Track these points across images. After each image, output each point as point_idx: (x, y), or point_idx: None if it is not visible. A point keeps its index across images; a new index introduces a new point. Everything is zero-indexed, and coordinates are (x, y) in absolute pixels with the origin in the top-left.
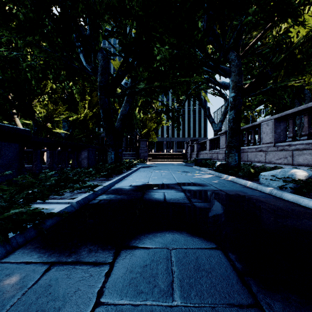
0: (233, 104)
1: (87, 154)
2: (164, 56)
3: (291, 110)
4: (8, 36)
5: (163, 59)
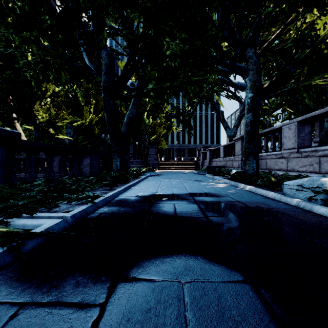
0: (251, 106)
1: (89, 161)
2: (174, 51)
3: (317, 112)
4: (3, 32)
5: (173, 55)
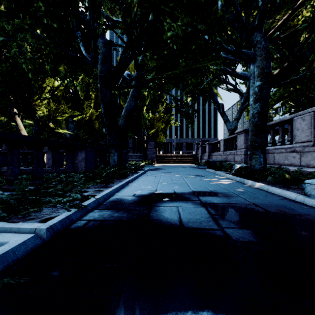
0: (259, 95)
1: (84, 156)
2: (175, 33)
3: None
4: None
5: (174, 37)
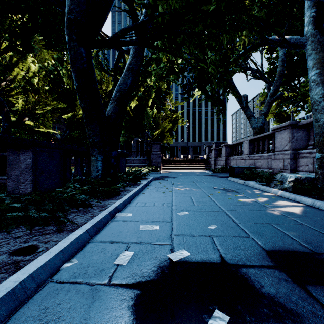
0: None
1: (30, 161)
2: None
3: None
4: None
5: None
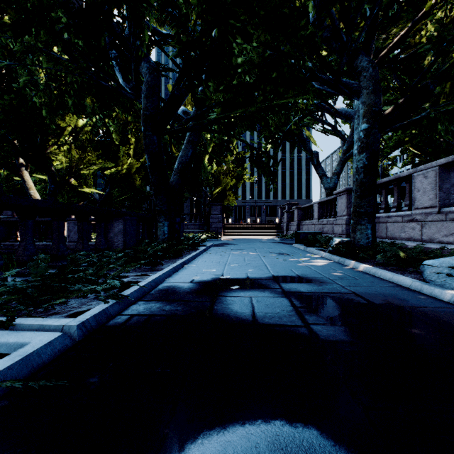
0: (365, 142)
1: (122, 227)
2: (249, 58)
3: None
4: None
5: (247, 64)
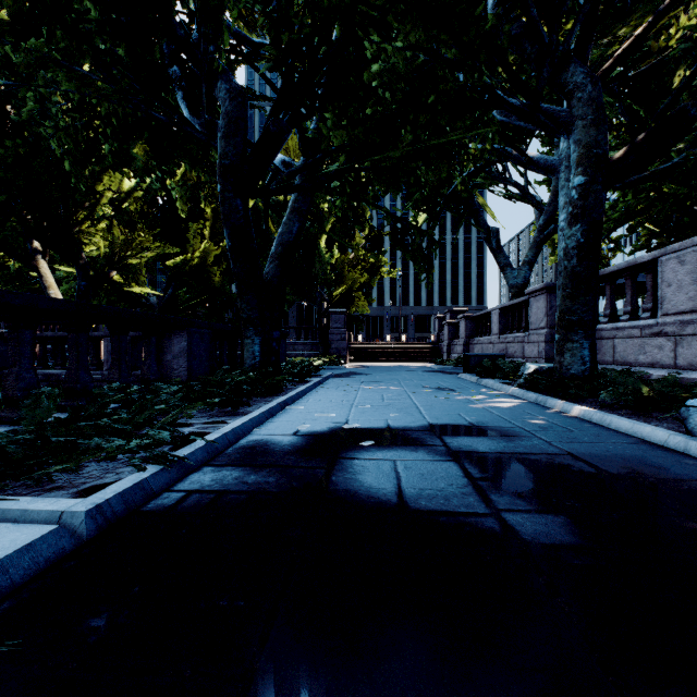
0: (580, 207)
1: (185, 344)
2: (390, 66)
3: None
4: None
5: (388, 74)
